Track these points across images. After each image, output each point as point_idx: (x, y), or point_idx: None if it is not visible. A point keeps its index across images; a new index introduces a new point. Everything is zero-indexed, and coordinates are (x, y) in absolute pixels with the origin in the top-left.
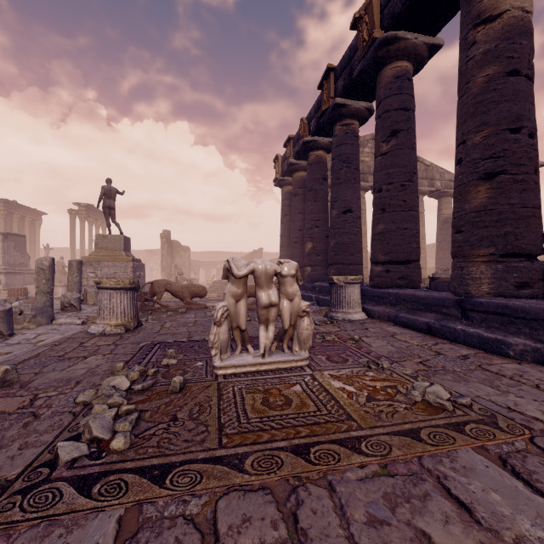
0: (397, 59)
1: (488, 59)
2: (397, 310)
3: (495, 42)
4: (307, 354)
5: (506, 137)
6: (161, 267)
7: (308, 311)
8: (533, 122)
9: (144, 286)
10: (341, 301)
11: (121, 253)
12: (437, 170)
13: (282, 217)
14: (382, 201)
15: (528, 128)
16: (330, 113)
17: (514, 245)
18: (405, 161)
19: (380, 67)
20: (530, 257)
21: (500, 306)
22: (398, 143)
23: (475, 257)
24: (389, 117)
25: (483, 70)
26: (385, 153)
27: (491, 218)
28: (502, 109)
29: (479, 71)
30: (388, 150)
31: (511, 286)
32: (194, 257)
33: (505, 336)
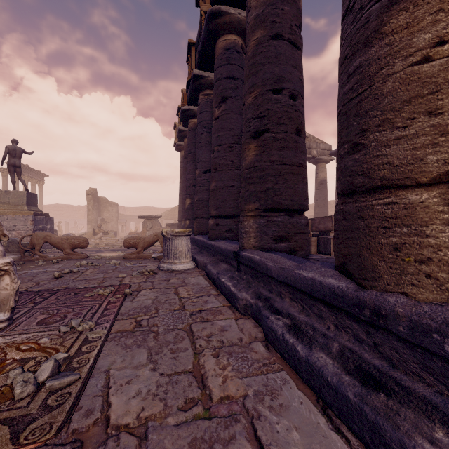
0: (226, 32)
1: (257, 24)
2: (211, 261)
3: (263, 7)
4: (4, 316)
5: (269, 97)
6: (87, 220)
7: (7, 269)
8: (294, 84)
9: (23, 238)
10: (168, 252)
11: (23, 208)
12: (314, 140)
13: (180, 177)
14: (215, 161)
15: (288, 90)
16: (192, 83)
17: (273, 200)
18: (232, 125)
19: (215, 40)
20: (291, 211)
21: (249, 259)
22: (226, 108)
23: (247, 211)
24: (220, 85)
25: (254, 34)
26: (218, 117)
27: (257, 174)
28: (267, 70)
29: (252, 35)
30: (219, 114)
31: (270, 239)
32: (129, 212)
33: (240, 290)
